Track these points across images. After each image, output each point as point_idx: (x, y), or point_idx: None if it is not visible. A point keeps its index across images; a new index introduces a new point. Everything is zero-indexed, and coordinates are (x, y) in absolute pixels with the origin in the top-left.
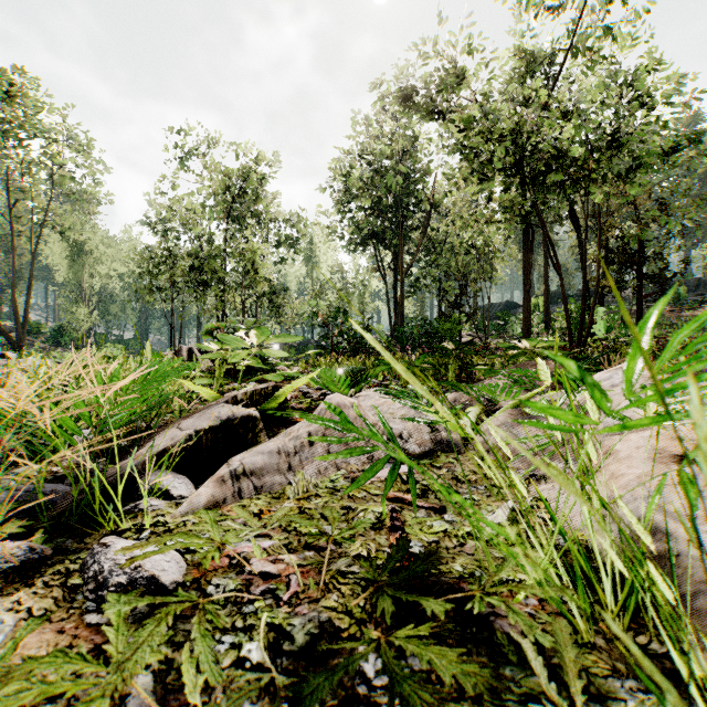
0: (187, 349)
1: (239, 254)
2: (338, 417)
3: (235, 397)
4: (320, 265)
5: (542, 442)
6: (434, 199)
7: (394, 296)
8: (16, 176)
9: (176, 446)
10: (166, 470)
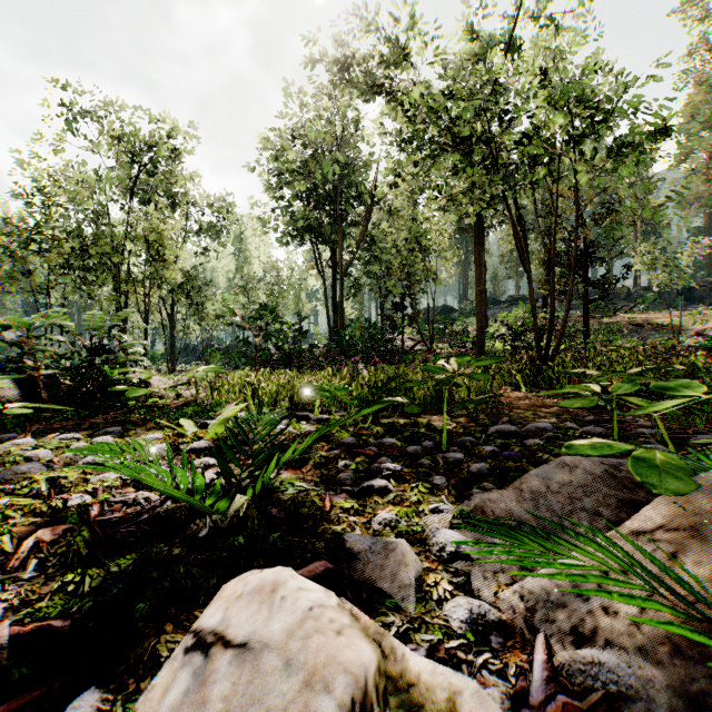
0: None
1: (139, 235)
2: None
3: None
4: (252, 261)
5: None
6: (376, 192)
7: (333, 296)
8: None
9: None
10: None
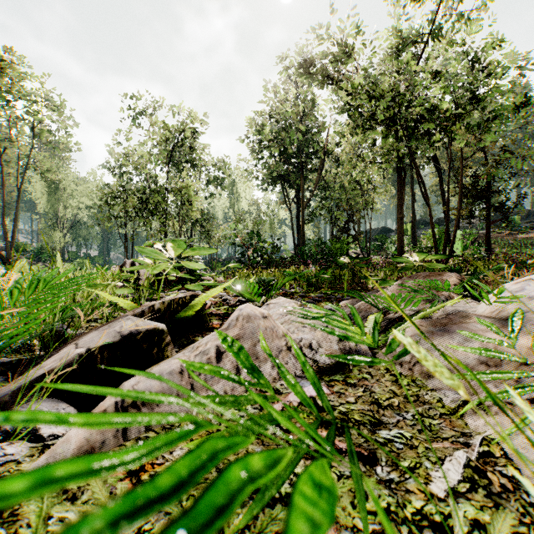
0: (130, 263)
1: (177, 190)
2: (236, 356)
3: (152, 306)
4: (241, 199)
5: (467, 360)
6: (328, 148)
7: (297, 223)
8: (6, 130)
9: (52, 373)
10: (46, 397)
